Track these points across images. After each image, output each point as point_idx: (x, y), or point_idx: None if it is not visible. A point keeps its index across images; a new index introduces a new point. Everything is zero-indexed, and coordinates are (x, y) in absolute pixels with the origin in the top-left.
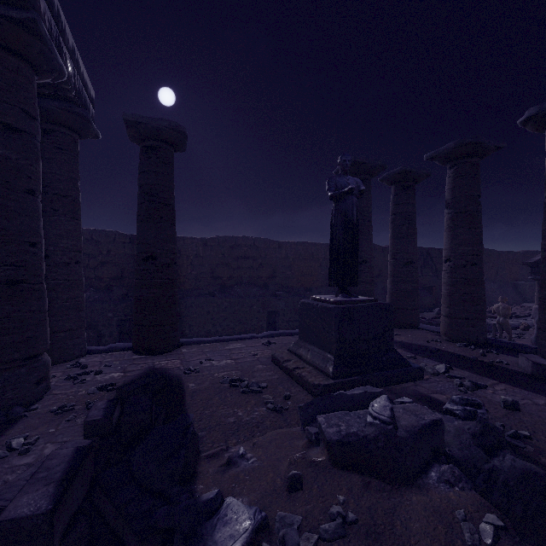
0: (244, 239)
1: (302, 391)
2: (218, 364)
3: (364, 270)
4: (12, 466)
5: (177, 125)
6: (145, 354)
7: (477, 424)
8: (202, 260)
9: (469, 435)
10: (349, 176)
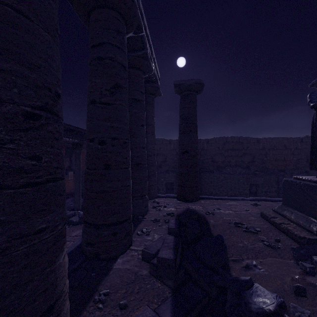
0: (232, 138)
1: (288, 239)
2: (224, 212)
3: None
4: (145, 239)
5: (199, 81)
6: (183, 201)
7: None
8: (206, 152)
9: None
10: None
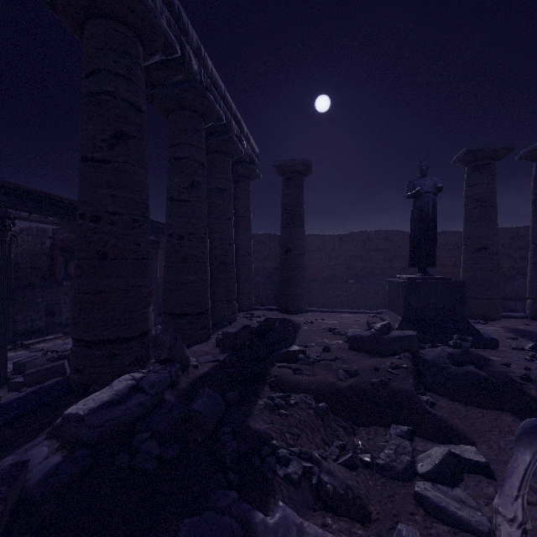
0: (376, 233)
1: None
2: (327, 322)
3: (483, 257)
4: None
5: (303, 161)
6: (285, 313)
7: (459, 350)
8: (338, 253)
9: (447, 353)
10: (427, 177)
